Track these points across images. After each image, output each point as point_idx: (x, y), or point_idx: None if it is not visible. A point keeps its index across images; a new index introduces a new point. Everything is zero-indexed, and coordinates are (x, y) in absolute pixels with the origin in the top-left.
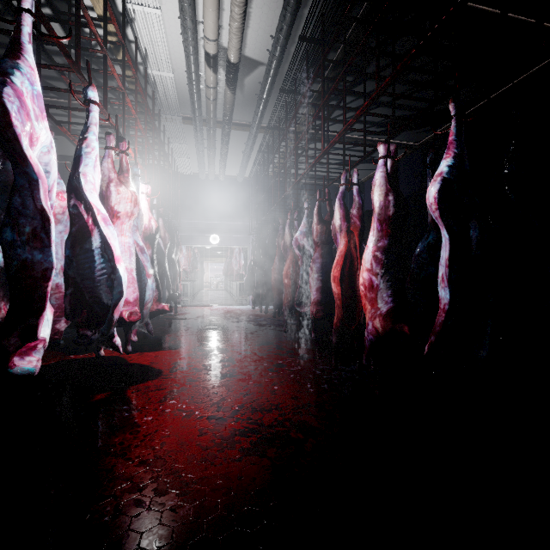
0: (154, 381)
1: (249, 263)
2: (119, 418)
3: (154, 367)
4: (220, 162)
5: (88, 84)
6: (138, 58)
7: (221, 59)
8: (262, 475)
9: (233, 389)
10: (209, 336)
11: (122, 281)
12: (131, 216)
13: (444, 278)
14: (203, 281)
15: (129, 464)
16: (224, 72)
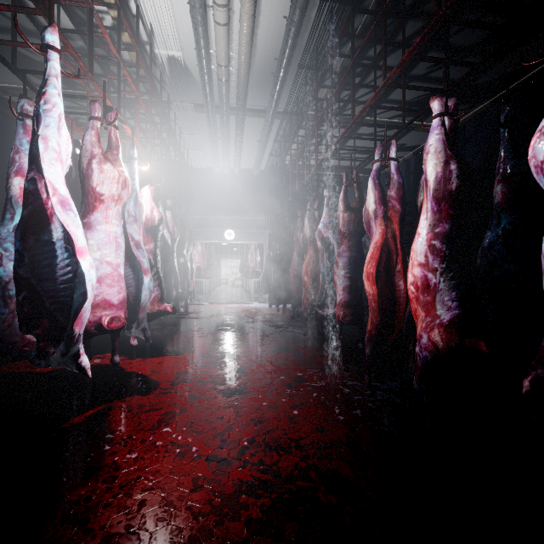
0: (150, 398)
1: (265, 259)
2: (95, 454)
3: (154, 377)
4: (235, 154)
5: (52, 23)
6: (144, 36)
7: (233, 32)
8: None
9: (242, 413)
10: (220, 339)
11: (91, 279)
12: (120, 201)
13: None
14: (219, 278)
15: (87, 542)
16: (237, 48)
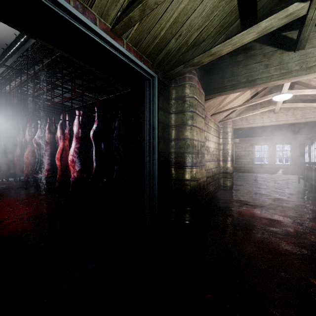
0: None
1: None
2: None
3: None
4: None
5: None
6: None
7: None
8: (29, 226)
9: (0, 213)
10: None
11: None
12: None
13: (94, 158)
14: None
15: None
16: None
